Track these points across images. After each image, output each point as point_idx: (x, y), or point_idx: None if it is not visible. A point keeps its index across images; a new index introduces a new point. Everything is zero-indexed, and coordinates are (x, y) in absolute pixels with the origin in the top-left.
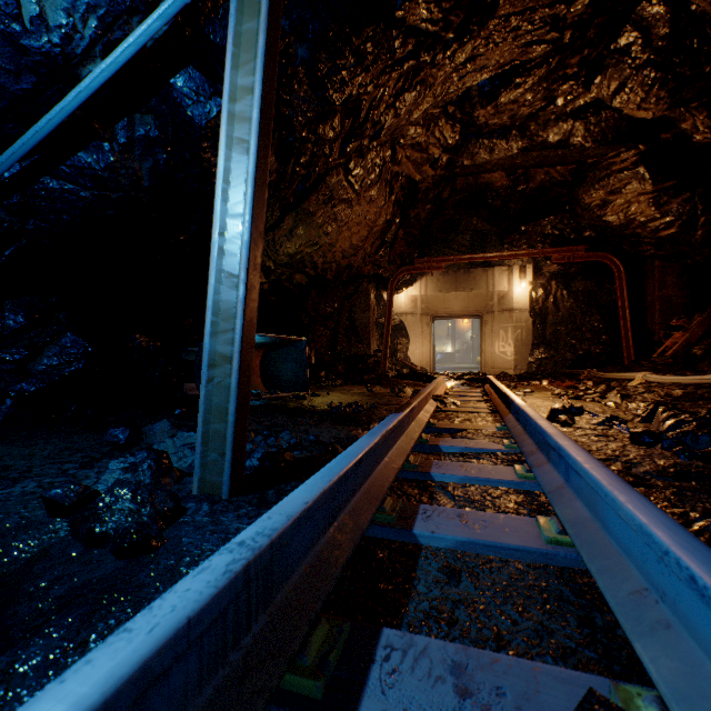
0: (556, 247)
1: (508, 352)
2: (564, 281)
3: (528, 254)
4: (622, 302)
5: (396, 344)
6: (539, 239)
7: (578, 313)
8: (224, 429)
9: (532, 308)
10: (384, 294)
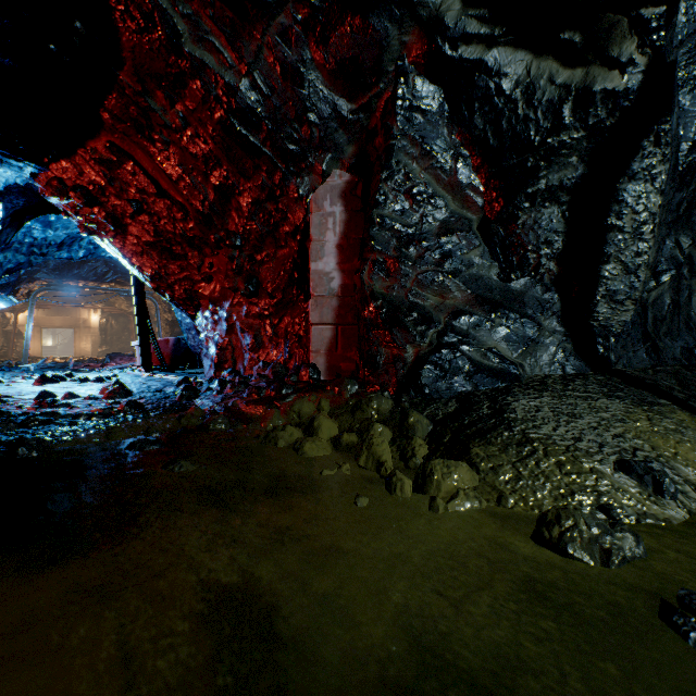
0: (108, 305)
1: (89, 347)
2: (116, 317)
3: (95, 308)
4: (133, 330)
5: (17, 343)
6: (100, 302)
7: (121, 331)
8: (27, 357)
9: (101, 327)
10: (9, 315)
